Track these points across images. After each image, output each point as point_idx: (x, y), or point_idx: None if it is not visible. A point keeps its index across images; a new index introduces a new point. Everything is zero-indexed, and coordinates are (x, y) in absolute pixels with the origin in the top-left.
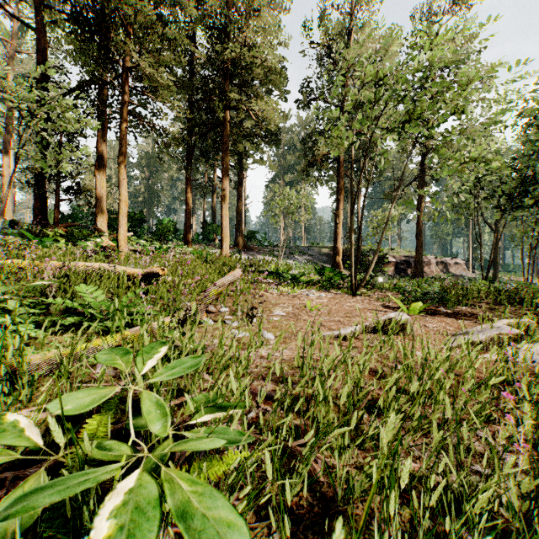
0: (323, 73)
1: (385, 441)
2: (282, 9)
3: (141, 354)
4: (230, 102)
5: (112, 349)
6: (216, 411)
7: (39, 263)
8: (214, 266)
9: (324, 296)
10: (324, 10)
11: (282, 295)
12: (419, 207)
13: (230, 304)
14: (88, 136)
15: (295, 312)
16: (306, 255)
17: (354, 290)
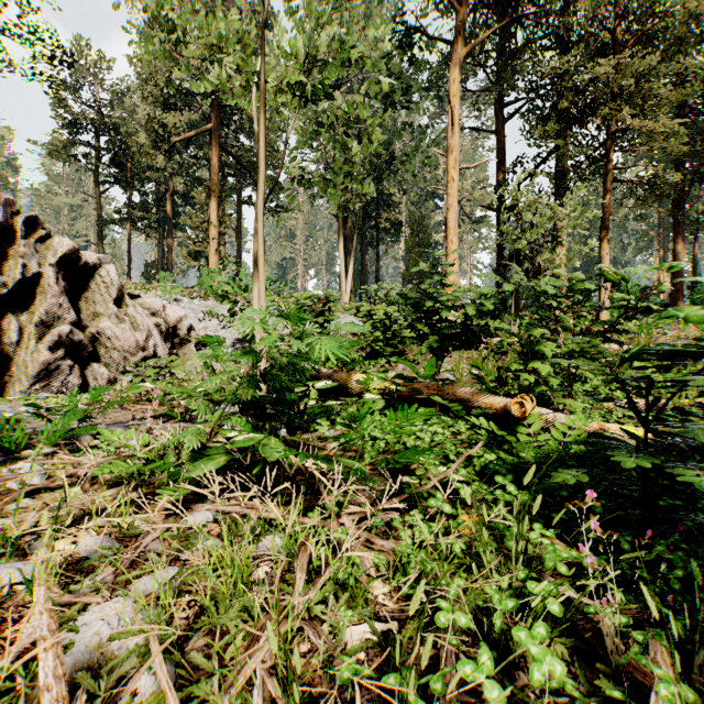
0: None
1: None
2: None
3: None
4: None
5: None
6: None
7: None
8: None
9: None
10: None
11: None
12: None
13: None
14: (544, 214)
15: None
16: None
17: None
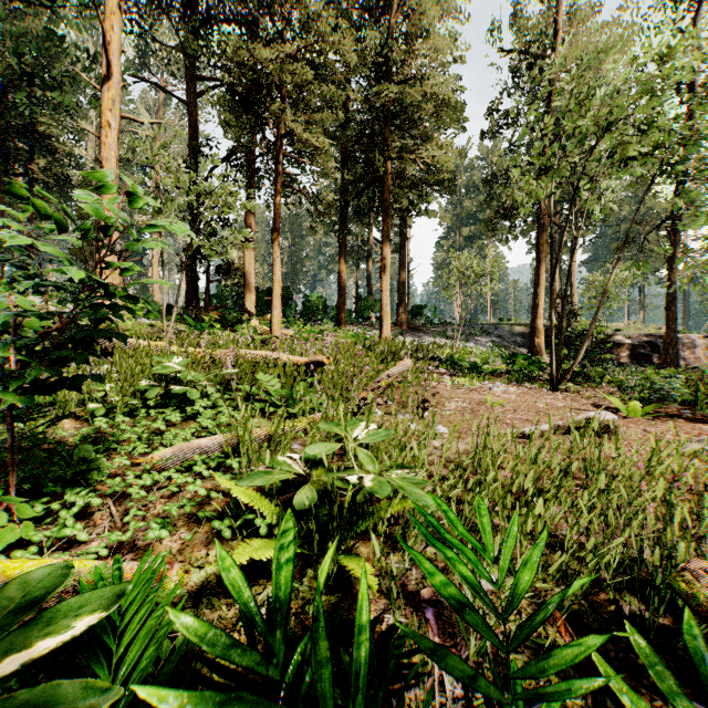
0: (512, 109)
1: (530, 489)
2: (458, 19)
3: (349, 426)
4: (392, 152)
5: (326, 423)
6: (404, 469)
7: (211, 351)
8: (375, 353)
9: (512, 391)
10: (517, 5)
11: (458, 388)
12: (671, 262)
13: (397, 396)
14: None
15: (472, 407)
16: (492, 336)
17: (555, 384)
